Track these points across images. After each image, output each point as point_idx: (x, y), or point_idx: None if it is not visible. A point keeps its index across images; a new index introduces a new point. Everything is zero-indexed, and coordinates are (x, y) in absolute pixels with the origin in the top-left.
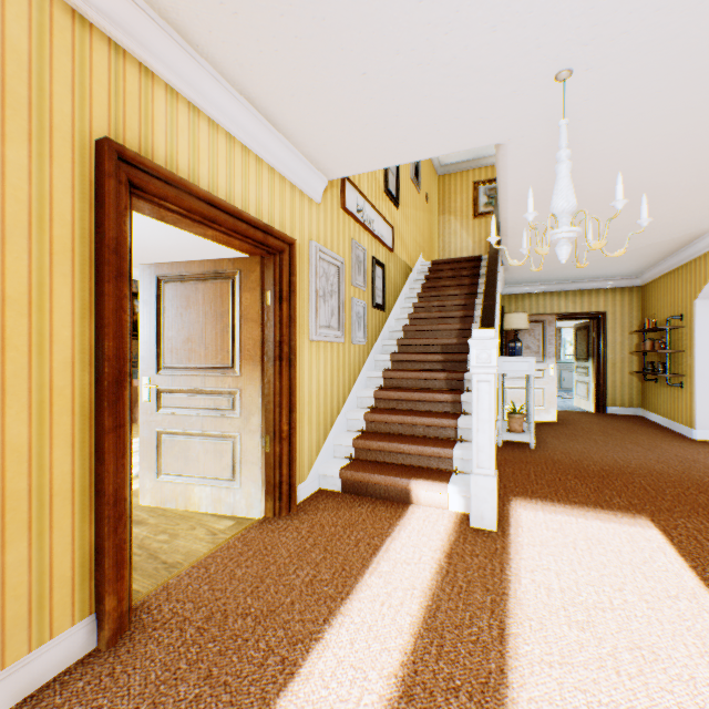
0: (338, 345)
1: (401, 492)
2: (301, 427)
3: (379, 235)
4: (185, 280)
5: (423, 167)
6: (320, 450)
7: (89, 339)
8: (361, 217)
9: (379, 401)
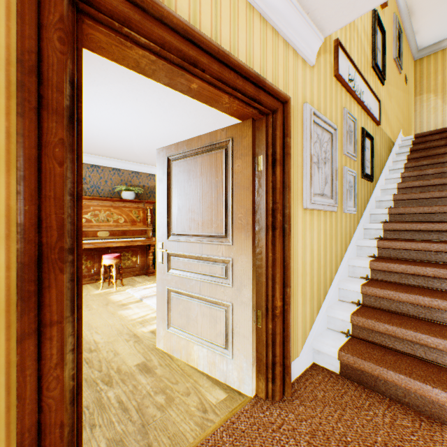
0: (330, 213)
1: (432, 404)
2: (294, 299)
3: (367, 107)
4: (187, 157)
5: (402, 51)
6: (313, 322)
7: (4, 201)
8: (352, 87)
9: (375, 272)
